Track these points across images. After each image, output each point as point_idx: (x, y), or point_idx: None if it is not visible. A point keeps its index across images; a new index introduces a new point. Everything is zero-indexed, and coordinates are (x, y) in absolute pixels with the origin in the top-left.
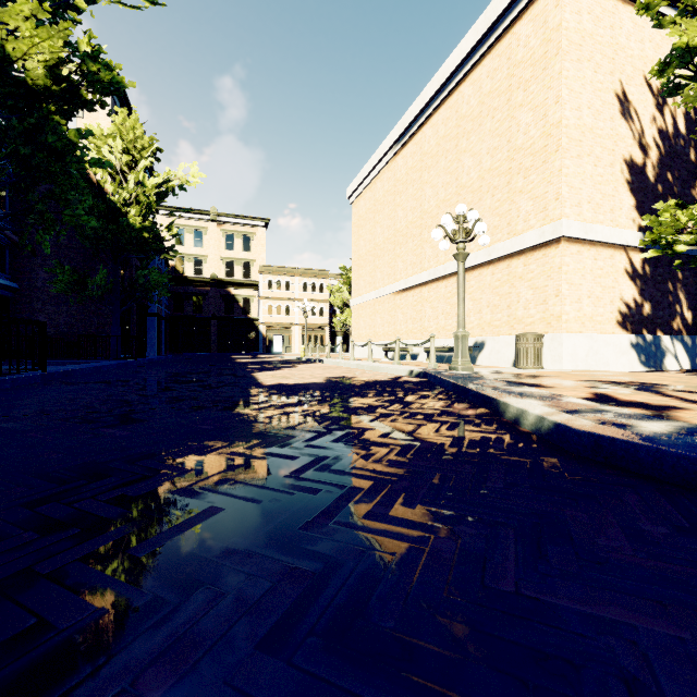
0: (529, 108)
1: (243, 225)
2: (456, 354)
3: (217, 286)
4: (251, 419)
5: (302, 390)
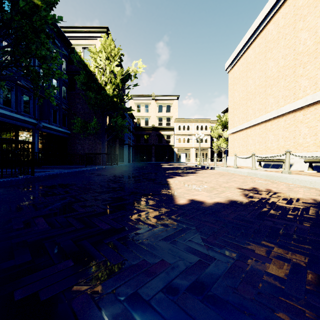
0: None
1: (166, 100)
2: None
3: (154, 130)
4: None
5: (244, 235)
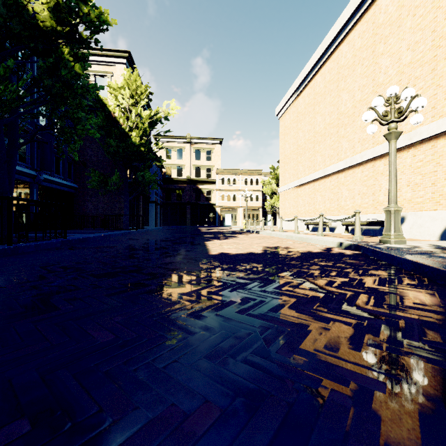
0: None
1: (206, 144)
2: (388, 228)
3: (190, 184)
4: (171, 318)
5: (242, 262)
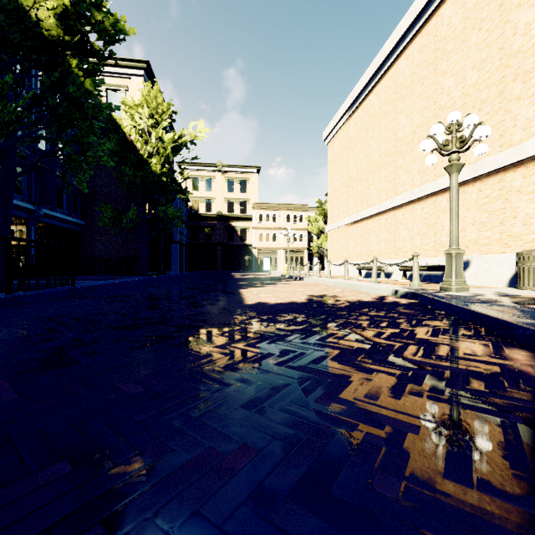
0: (531, 4)
1: (240, 173)
2: (449, 273)
3: (221, 220)
4: (204, 370)
5: (282, 312)
